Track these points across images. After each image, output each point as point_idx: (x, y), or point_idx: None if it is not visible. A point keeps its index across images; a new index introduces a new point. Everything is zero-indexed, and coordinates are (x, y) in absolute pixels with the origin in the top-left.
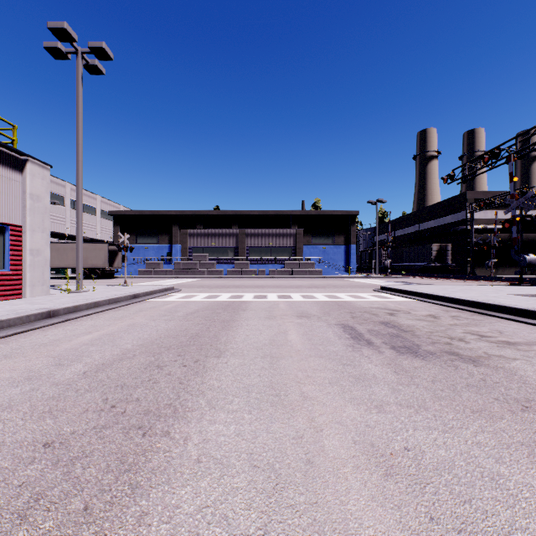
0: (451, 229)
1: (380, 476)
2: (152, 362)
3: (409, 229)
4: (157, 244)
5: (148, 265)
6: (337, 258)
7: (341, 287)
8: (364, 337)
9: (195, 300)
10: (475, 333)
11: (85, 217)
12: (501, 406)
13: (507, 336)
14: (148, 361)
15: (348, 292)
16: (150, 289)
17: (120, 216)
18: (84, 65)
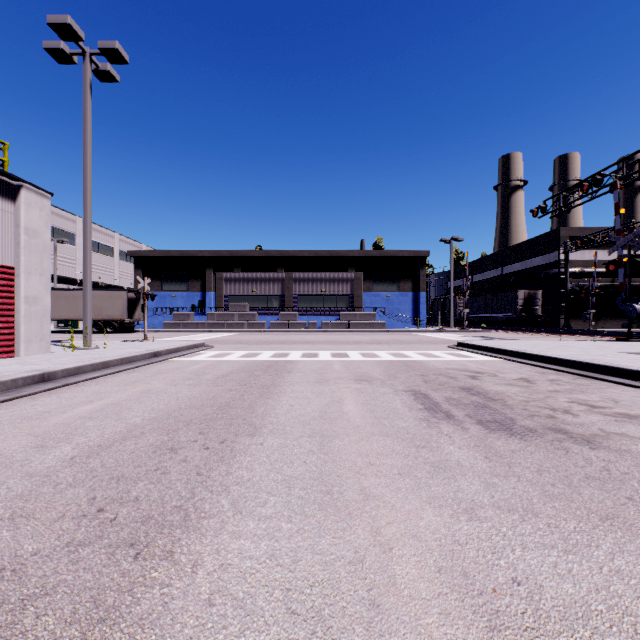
0: (541, 272)
1: (482, 632)
2: (164, 442)
3: (489, 274)
4: (187, 291)
5: (176, 316)
6: (404, 308)
7: (409, 343)
8: (442, 407)
9: (229, 359)
10: (583, 403)
11: (100, 259)
12: (639, 510)
13: (625, 406)
14: (159, 441)
15: (418, 349)
16: (175, 345)
17: (142, 257)
18: (93, 71)
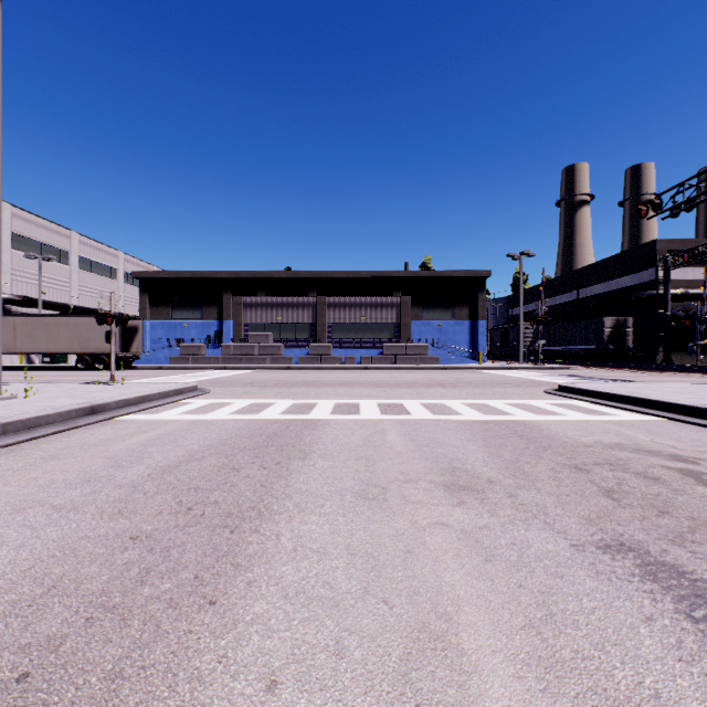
0: (632, 295)
1: None
2: None
3: (561, 298)
4: (202, 319)
5: (184, 349)
6: (459, 339)
7: (483, 386)
8: None
9: (214, 417)
10: None
11: (100, 281)
12: None
13: None
14: None
15: (506, 397)
16: (140, 392)
17: (148, 280)
18: None
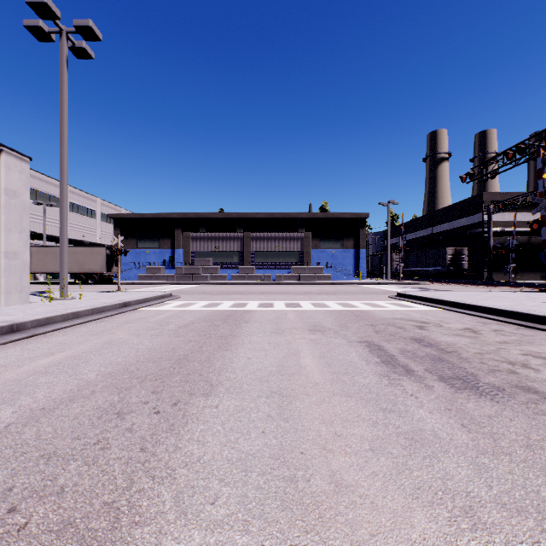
0: (467, 232)
1: None
2: (112, 404)
3: (421, 233)
4: (159, 248)
5: (149, 269)
6: (347, 262)
7: (353, 294)
8: (399, 361)
9: (193, 309)
10: (537, 355)
11: (84, 220)
12: None
13: None
14: (108, 403)
15: (363, 300)
16: (144, 296)
17: (120, 219)
18: (70, 48)
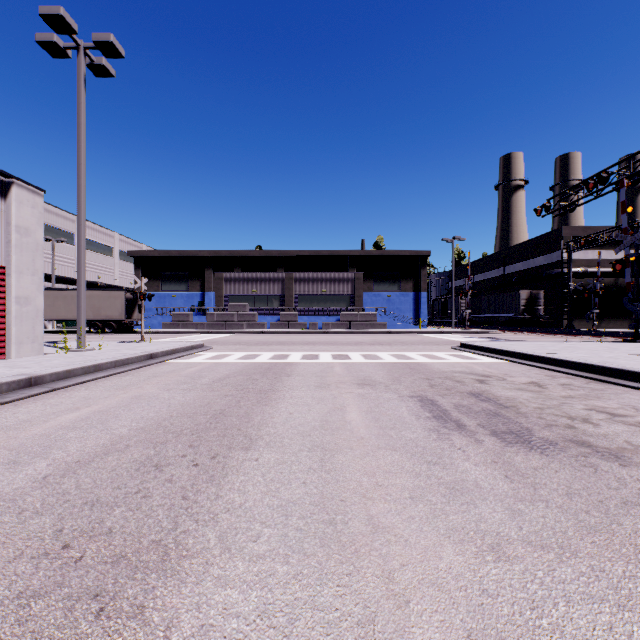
0: (544, 272)
1: None
2: (149, 458)
3: (491, 273)
4: (187, 291)
5: (175, 316)
6: (405, 308)
7: (411, 344)
8: (451, 416)
9: (227, 361)
10: (602, 410)
11: (99, 258)
12: None
13: None
14: (145, 456)
15: (421, 351)
16: (171, 347)
17: (141, 257)
18: (88, 65)
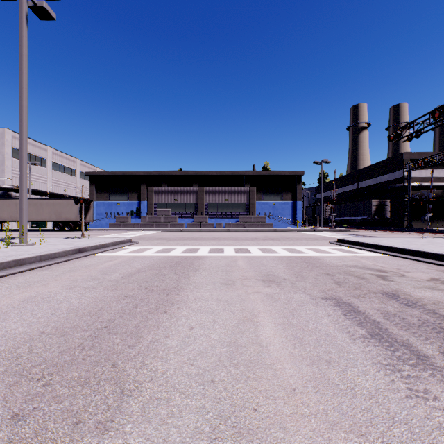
0: (389, 186)
1: None
2: None
3: (348, 188)
4: (128, 200)
5: (118, 218)
6: (285, 213)
7: (295, 239)
8: (392, 333)
9: (145, 254)
10: None
11: (65, 177)
12: None
13: None
14: None
15: (306, 245)
16: (102, 242)
17: (95, 176)
18: (31, 8)
